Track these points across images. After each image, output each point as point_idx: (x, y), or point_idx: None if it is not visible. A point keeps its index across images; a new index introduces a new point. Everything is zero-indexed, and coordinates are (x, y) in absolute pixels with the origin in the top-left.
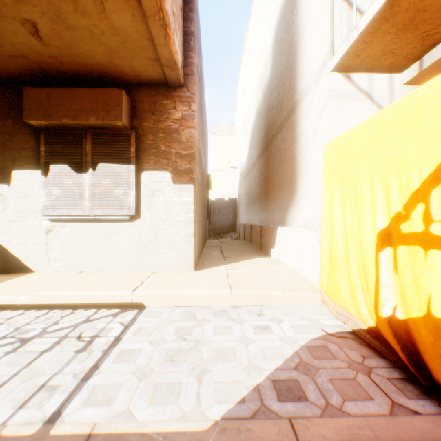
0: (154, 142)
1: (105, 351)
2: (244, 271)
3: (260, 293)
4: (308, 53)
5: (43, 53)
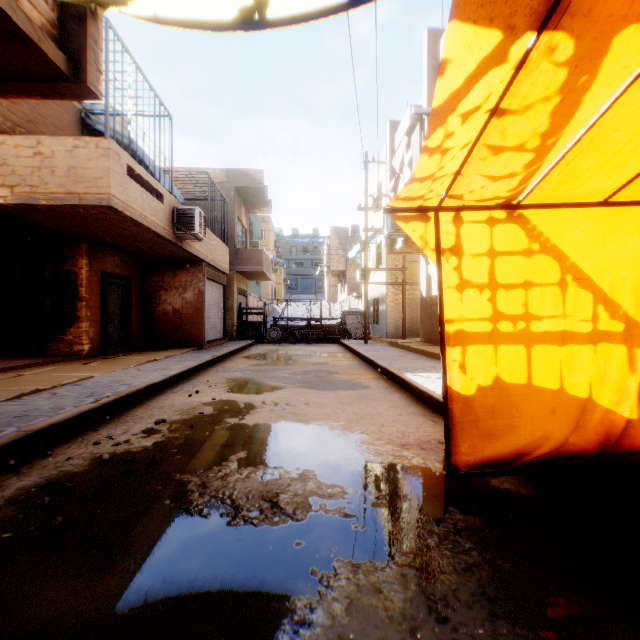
0: None
1: None
2: None
3: None
4: None
5: None
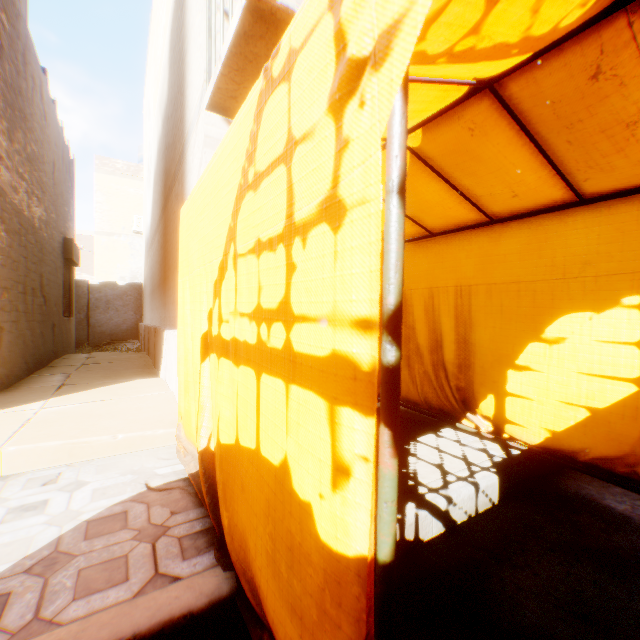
0: None
1: None
2: (77, 407)
3: (67, 444)
4: (192, 75)
5: None
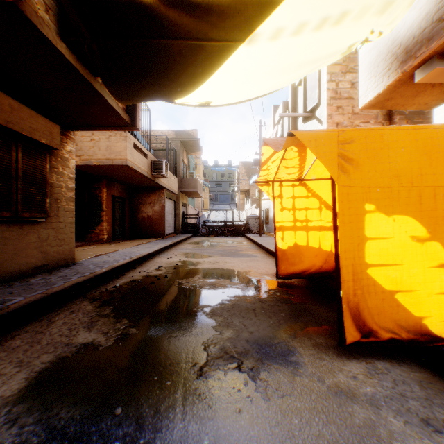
0: None
1: None
2: None
3: None
4: None
5: None
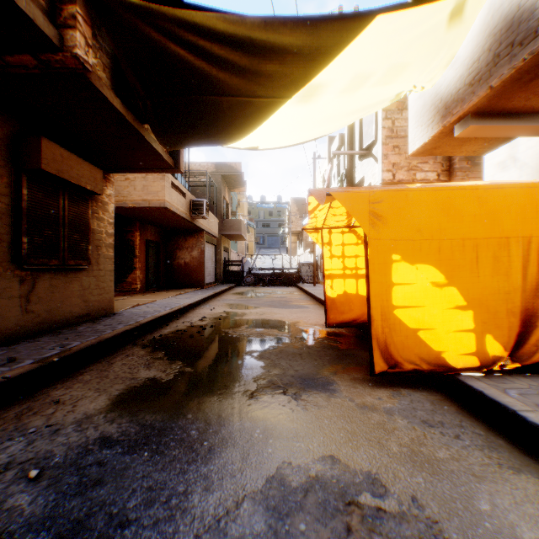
0: None
1: None
2: None
3: None
4: None
5: None
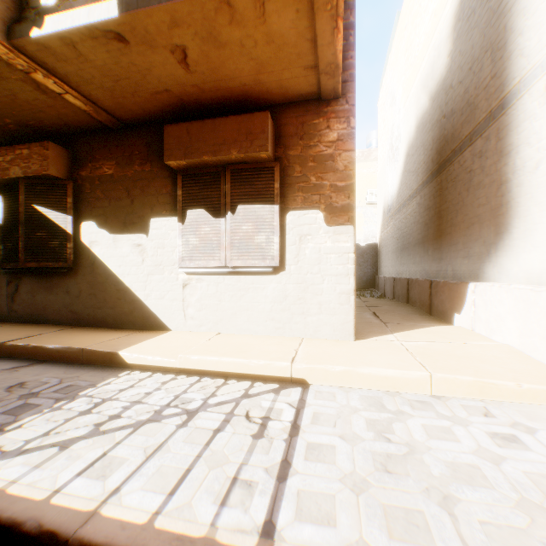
0: (301, 174)
1: (288, 442)
2: (429, 345)
3: (476, 381)
4: (538, 15)
5: (186, 83)
